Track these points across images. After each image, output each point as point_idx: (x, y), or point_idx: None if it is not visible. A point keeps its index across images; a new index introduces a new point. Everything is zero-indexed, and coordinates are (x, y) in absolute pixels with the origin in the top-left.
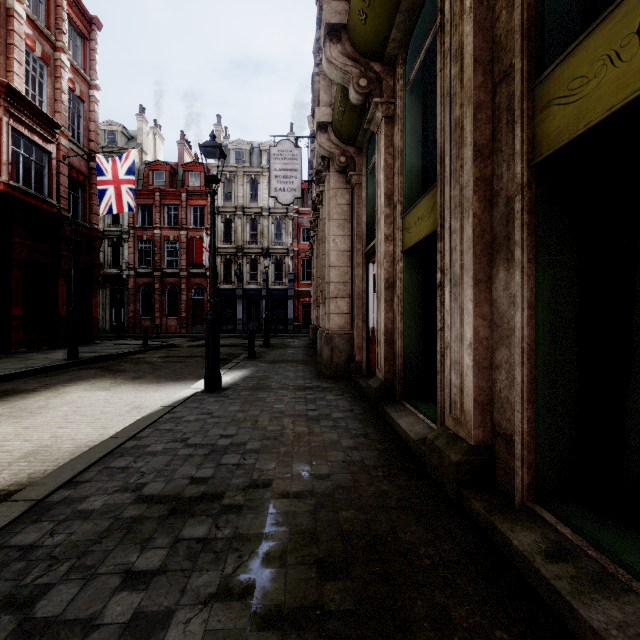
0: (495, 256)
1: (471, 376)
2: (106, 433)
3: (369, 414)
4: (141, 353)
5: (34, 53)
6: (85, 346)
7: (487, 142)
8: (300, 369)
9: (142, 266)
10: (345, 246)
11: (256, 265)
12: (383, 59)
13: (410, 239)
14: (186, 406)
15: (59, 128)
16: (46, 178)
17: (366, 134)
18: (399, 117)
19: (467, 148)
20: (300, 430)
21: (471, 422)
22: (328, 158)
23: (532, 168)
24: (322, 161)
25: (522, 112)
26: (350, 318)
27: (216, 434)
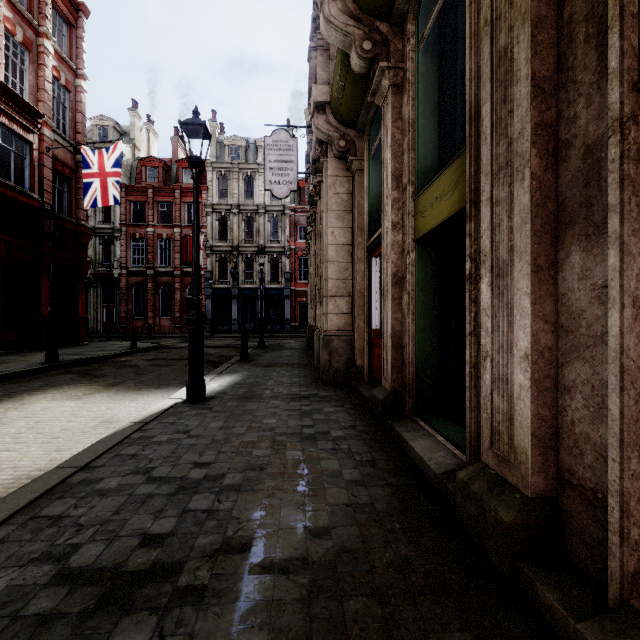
0: (563, 232)
1: (528, 401)
2: (59, 458)
3: (375, 432)
4: (128, 355)
5: (14, 38)
6: (70, 348)
7: (550, 74)
8: (295, 374)
9: (134, 265)
10: (345, 239)
11: (252, 264)
12: (391, 17)
13: (425, 224)
14: (161, 421)
15: (41, 117)
16: (27, 170)
17: (368, 113)
18: (410, 82)
19: (520, 84)
20: (293, 455)
21: (528, 465)
22: (326, 143)
23: (638, 93)
24: (319, 146)
25: (622, 9)
26: (350, 318)
27: (189, 462)
